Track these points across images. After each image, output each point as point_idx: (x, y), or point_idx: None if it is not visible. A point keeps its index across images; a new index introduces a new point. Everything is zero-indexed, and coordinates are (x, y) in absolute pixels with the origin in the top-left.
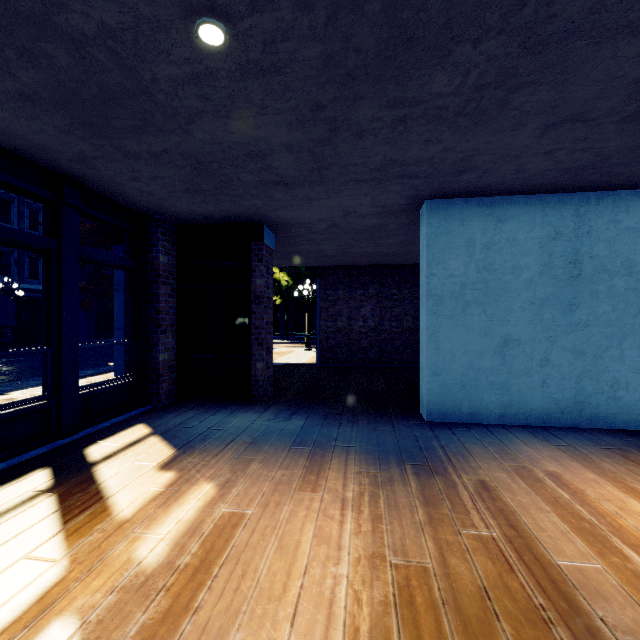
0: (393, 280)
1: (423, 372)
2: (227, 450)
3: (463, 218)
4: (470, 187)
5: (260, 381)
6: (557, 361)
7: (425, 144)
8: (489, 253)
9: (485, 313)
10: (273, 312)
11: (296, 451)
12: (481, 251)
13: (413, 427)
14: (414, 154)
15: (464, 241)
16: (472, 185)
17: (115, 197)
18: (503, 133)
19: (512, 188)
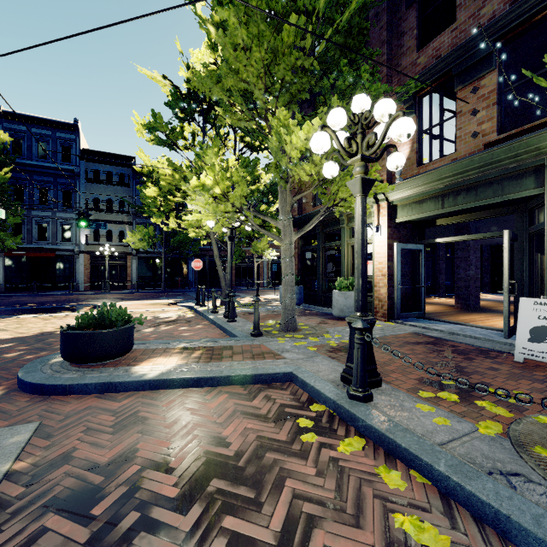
0: None
1: None
2: None
3: None
4: None
5: None
6: None
7: None
8: None
9: None
10: None
11: None
12: None
13: None
14: None
15: None
16: None
17: None
18: None
19: None
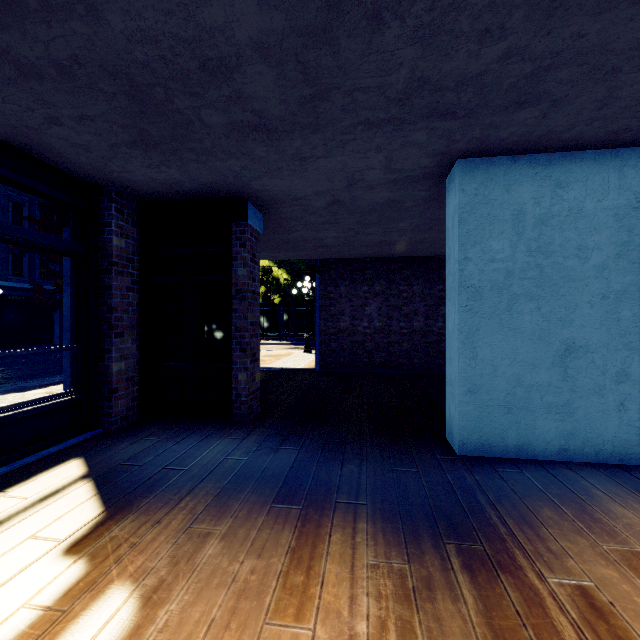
0: (402, 275)
1: (453, 388)
2: (177, 511)
3: (509, 182)
4: (524, 135)
5: (243, 396)
6: (639, 376)
7: (479, 41)
8: (545, 229)
9: (539, 310)
10: (272, 312)
11: (279, 514)
12: (534, 227)
13: (443, 466)
14: (457, 66)
15: (510, 213)
16: (528, 131)
17: (42, 155)
18: (613, 12)
19: (582, 137)
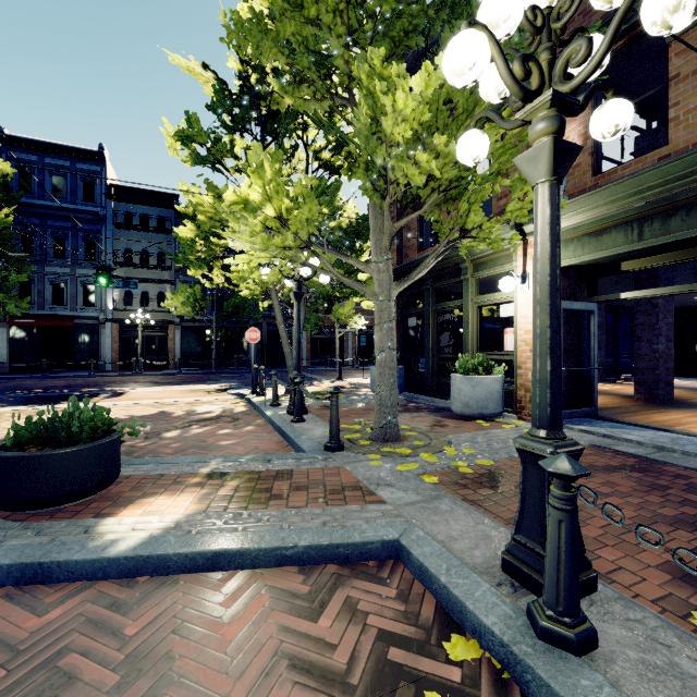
0: None
1: None
2: None
3: None
4: None
5: None
6: None
7: None
8: None
9: None
10: None
11: None
12: None
13: None
14: None
15: None
16: None
17: None
18: None
19: None
